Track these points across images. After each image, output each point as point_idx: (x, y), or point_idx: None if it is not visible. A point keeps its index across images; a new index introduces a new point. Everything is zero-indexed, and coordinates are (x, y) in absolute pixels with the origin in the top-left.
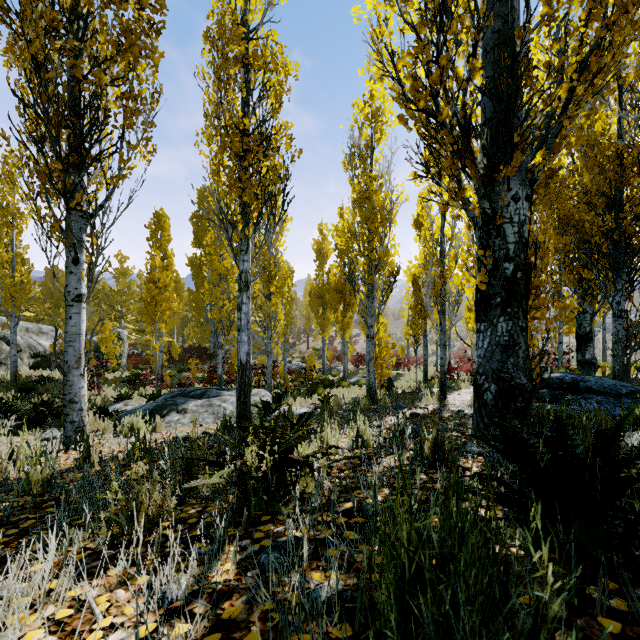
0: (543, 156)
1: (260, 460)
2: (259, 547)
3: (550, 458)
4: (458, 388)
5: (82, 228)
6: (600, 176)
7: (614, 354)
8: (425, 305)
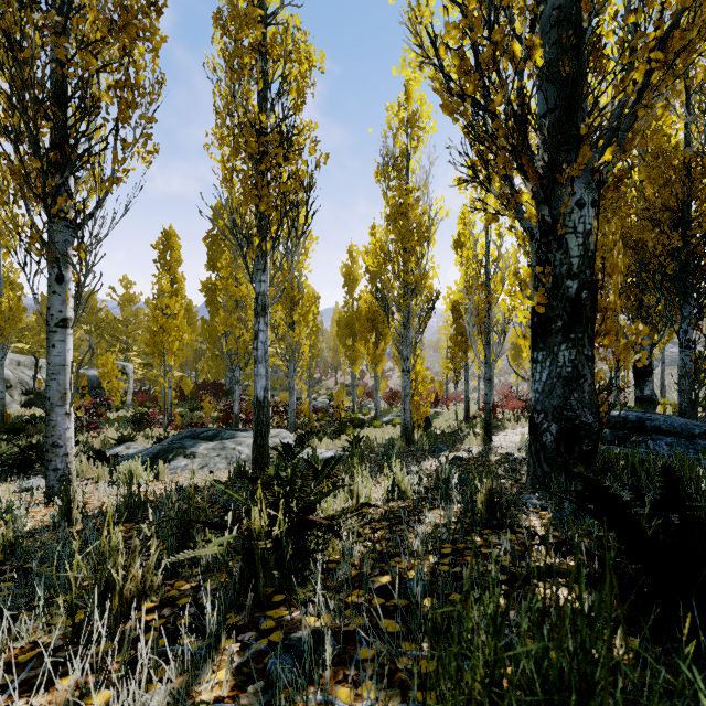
0: (613, 153)
1: (273, 520)
2: (267, 643)
3: (659, 524)
4: (504, 428)
5: (68, 240)
6: (665, 188)
7: (681, 389)
8: (468, 334)
